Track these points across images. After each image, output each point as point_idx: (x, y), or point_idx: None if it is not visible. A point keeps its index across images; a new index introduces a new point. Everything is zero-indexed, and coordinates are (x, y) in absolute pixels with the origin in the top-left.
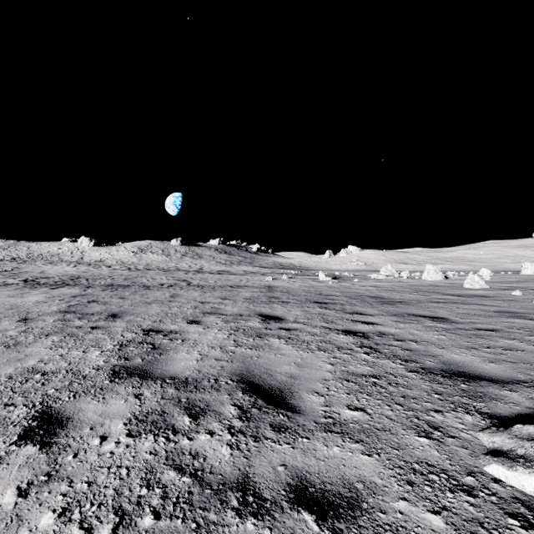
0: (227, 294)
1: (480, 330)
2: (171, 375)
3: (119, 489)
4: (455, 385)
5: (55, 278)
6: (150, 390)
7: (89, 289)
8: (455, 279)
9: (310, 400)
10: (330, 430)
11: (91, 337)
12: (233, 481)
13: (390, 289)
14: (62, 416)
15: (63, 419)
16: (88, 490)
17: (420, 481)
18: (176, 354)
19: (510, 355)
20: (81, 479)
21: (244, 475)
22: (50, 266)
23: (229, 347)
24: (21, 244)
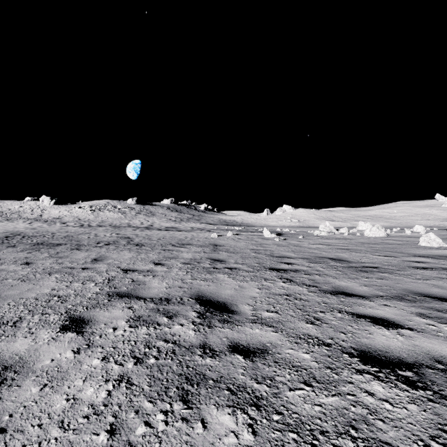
0: (164, 256)
1: None
2: None
3: None
4: None
5: None
6: None
7: (7, 249)
8: (396, 235)
9: None
10: None
11: None
12: None
13: (344, 247)
14: None
15: None
16: None
17: None
18: None
19: None
20: None
21: None
22: (5, 223)
23: None
24: None
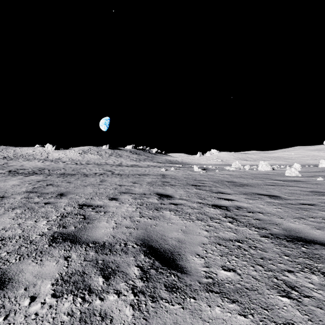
0: (136, 180)
1: (303, 205)
2: (93, 240)
3: None
4: (297, 248)
5: (29, 169)
6: (76, 253)
7: (49, 176)
8: (279, 170)
9: (194, 262)
10: (211, 289)
11: (43, 210)
12: None
13: (239, 176)
14: (6, 277)
15: (6, 279)
16: None
17: None
18: (99, 223)
19: None
20: None
21: None
22: (27, 162)
23: (135, 217)
24: (10, 148)
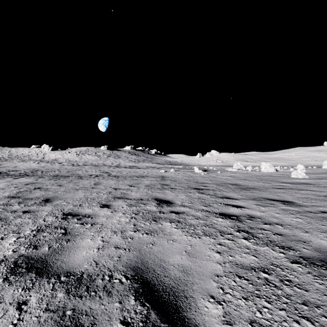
0: (133, 182)
1: (325, 213)
2: (68, 270)
3: None
4: None
5: (21, 171)
6: (38, 295)
7: (40, 178)
8: (282, 171)
9: (208, 312)
10: None
11: (17, 221)
12: None
13: (243, 178)
14: None
15: None
16: None
17: None
18: (82, 240)
19: None
20: None
21: None
22: (22, 163)
23: (128, 232)
24: (5, 149)
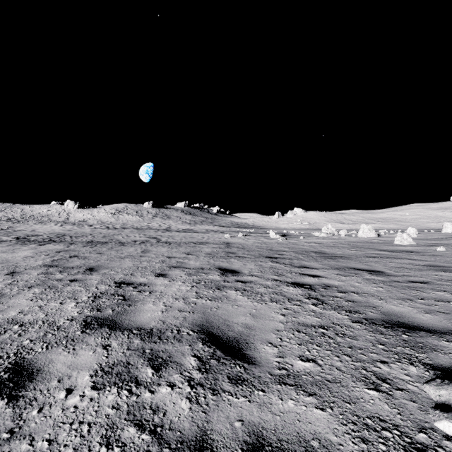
0: (191, 250)
1: (413, 283)
2: (138, 326)
3: (79, 448)
4: (396, 335)
5: (43, 235)
6: (117, 341)
7: (72, 245)
8: (386, 236)
9: (265, 351)
10: (284, 382)
11: (69, 289)
12: (191, 438)
13: (331, 245)
14: (33, 368)
15: (34, 371)
16: (48, 449)
17: (374, 439)
18: (143, 305)
19: (442, 306)
20: (42, 436)
21: (202, 431)
22: (40, 225)
23: (191, 298)
24: (16, 207)
